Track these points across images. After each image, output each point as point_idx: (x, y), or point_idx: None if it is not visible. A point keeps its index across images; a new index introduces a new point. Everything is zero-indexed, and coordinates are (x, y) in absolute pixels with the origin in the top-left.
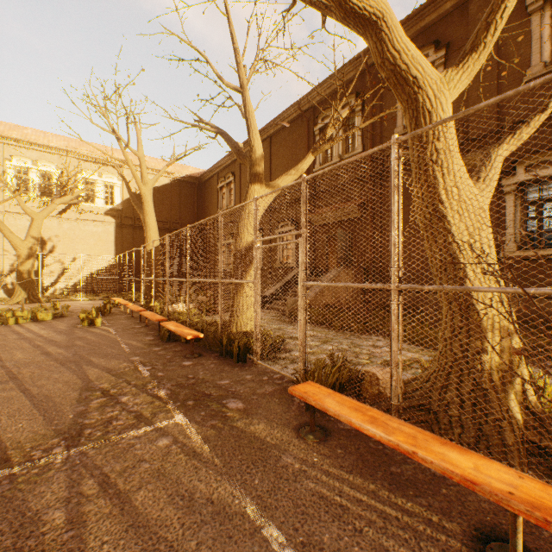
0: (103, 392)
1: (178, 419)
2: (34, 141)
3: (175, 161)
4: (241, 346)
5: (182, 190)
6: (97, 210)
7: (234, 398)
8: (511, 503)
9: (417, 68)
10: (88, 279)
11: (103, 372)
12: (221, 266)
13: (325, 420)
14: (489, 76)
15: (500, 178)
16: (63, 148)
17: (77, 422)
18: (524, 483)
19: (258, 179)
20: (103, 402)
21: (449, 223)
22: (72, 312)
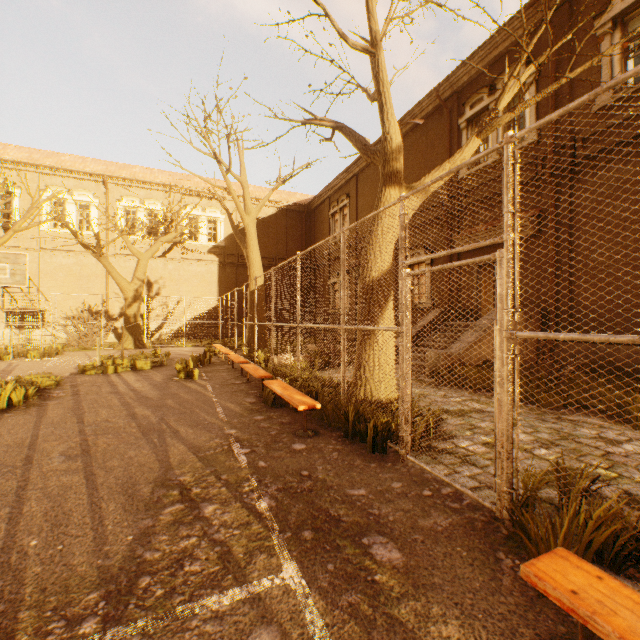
0: (182, 490)
1: (289, 577)
2: (142, 178)
3: (281, 184)
4: (377, 427)
5: (288, 220)
6: (200, 248)
7: (380, 535)
8: None
9: None
10: (192, 324)
11: (189, 452)
12: (344, 306)
13: (598, 638)
14: None
15: None
16: (168, 184)
17: (134, 554)
18: None
19: (395, 180)
20: (178, 512)
21: None
22: (172, 360)
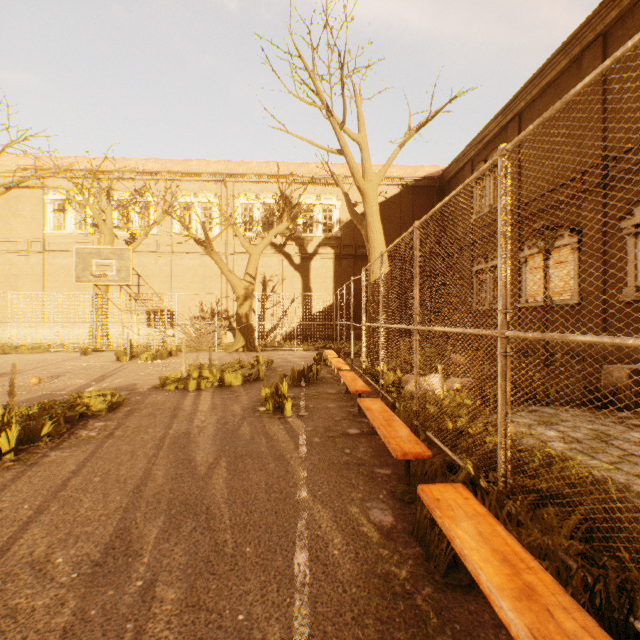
0: None
1: None
2: (257, 172)
3: (411, 135)
4: None
5: (414, 199)
6: (314, 240)
7: None
8: None
9: None
10: (306, 324)
11: None
12: None
13: None
14: None
15: None
16: (281, 174)
17: None
18: None
19: None
20: None
21: None
22: (274, 371)
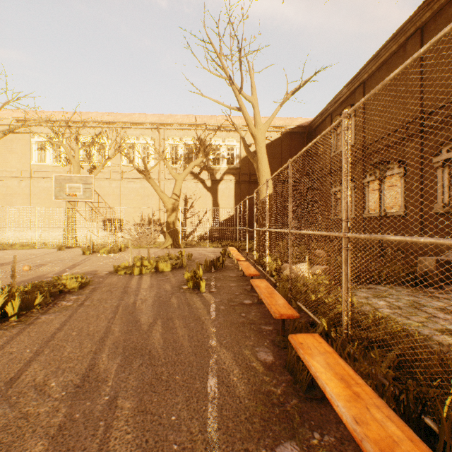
0: None
1: None
2: (180, 122)
3: (288, 97)
4: None
5: (291, 141)
6: (221, 170)
7: None
8: None
9: None
10: (215, 229)
11: None
12: None
13: None
14: None
15: None
16: (198, 123)
17: None
18: None
19: None
20: None
21: None
22: (193, 261)
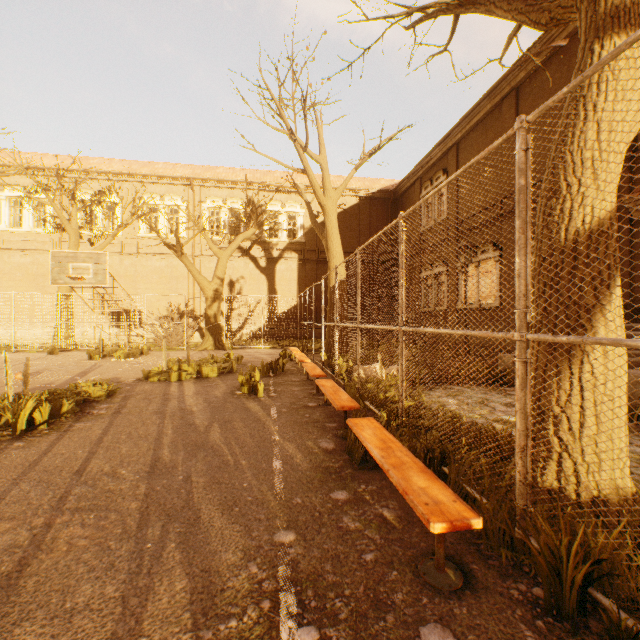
0: None
1: None
2: (224, 178)
3: (365, 160)
4: None
5: (372, 210)
6: (279, 245)
7: None
8: None
9: None
10: (271, 324)
11: (186, 612)
12: (522, 291)
13: None
14: None
15: None
16: (248, 181)
17: None
18: None
19: (626, 21)
20: None
21: None
22: (244, 366)
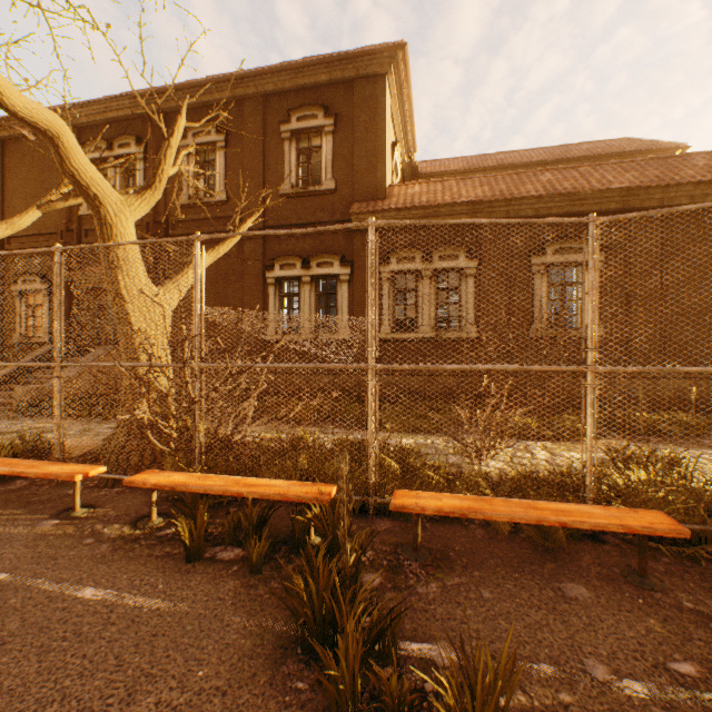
0: None
1: None
2: None
3: None
4: None
5: None
6: None
7: None
8: (63, 475)
9: (97, 188)
10: None
11: None
12: None
13: None
14: (258, 178)
15: (265, 270)
16: None
17: None
18: (85, 468)
19: None
20: None
21: (130, 315)
22: None
